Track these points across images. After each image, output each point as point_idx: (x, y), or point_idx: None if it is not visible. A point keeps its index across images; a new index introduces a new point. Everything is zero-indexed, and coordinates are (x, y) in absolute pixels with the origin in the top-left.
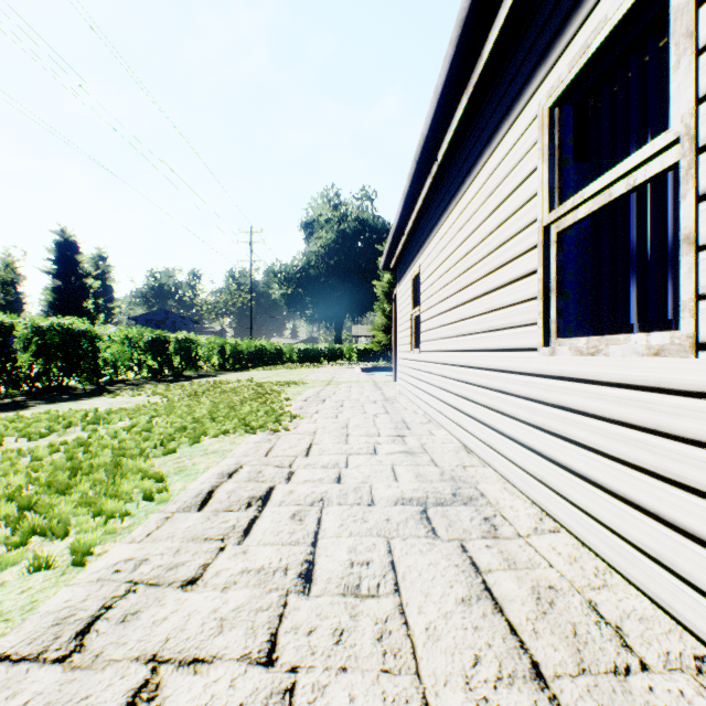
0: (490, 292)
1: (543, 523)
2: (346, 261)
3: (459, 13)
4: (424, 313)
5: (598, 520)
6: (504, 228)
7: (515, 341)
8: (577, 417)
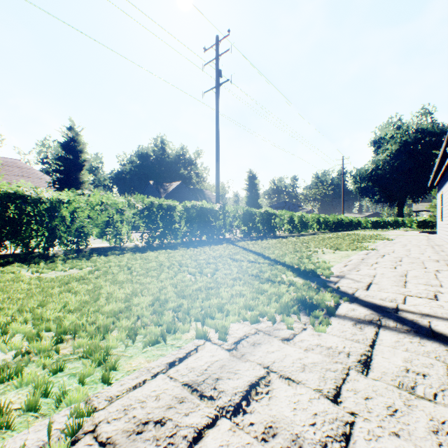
0: None
1: None
2: (407, 162)
3: (436, 163)
4: (442, 208)
5: None
6: None
7: None
8: None
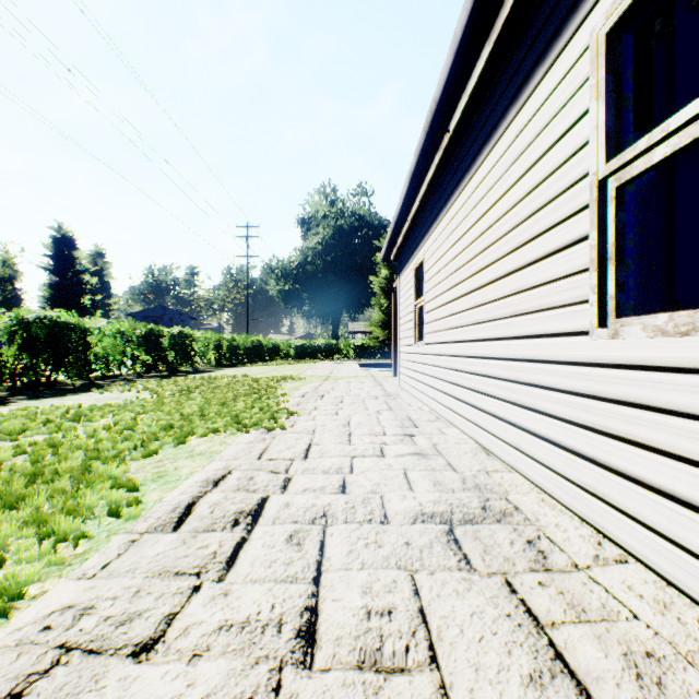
0: (517, 271)
1: (603, 549)
2: (343, 258)
3: None
4: (429, 303)
5: (694, 553)
6: (538, 193)
7: (554, 324)
8: (656, 416)
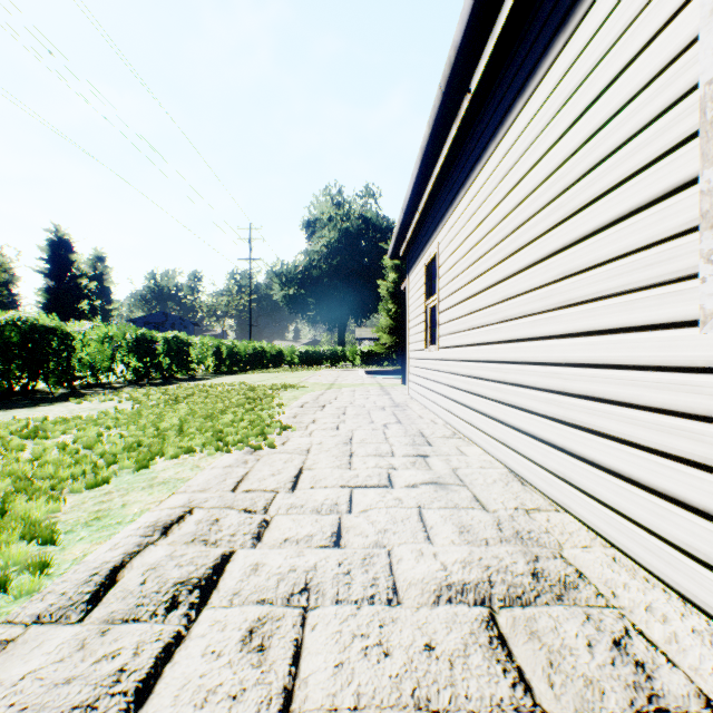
0: (566, 248)
1: None
2: (350, 261)
3: None
4: (444, 301)
5: None
6: (600, 139)
7: (630, 314)
8: None
